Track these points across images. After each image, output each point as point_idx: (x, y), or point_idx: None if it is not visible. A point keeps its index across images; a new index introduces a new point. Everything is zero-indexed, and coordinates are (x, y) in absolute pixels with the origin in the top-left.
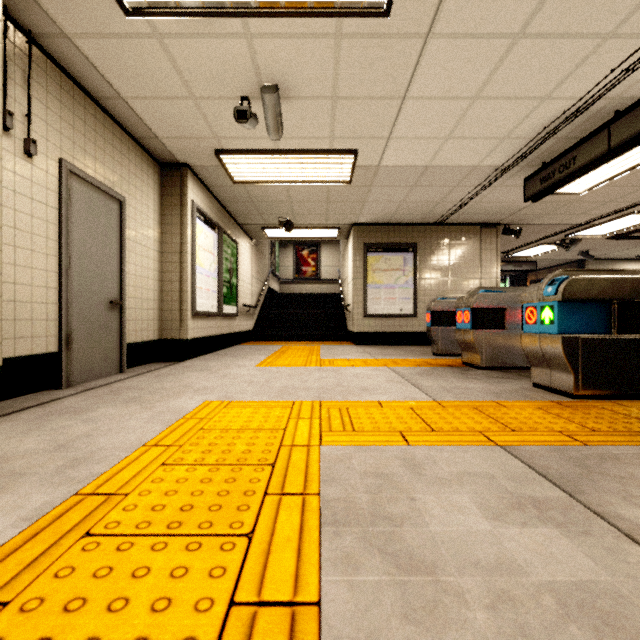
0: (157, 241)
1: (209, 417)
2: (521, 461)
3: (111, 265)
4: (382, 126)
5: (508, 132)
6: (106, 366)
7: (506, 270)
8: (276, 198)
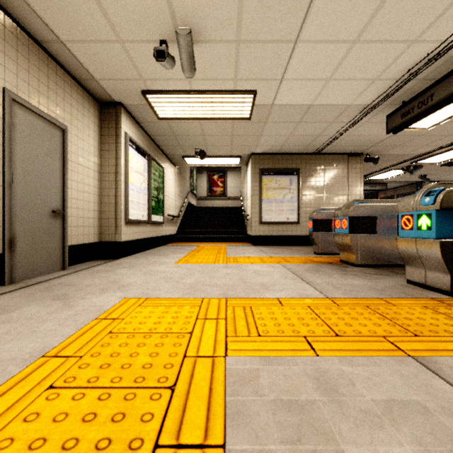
0: (97, 164)
1: (122, 317)
2: (446, 381)
3: (54, 181)
4: (277, 68)
5: (379, 74)
6: (49, 264)
7: (364, 189)
8: (192, 132)
